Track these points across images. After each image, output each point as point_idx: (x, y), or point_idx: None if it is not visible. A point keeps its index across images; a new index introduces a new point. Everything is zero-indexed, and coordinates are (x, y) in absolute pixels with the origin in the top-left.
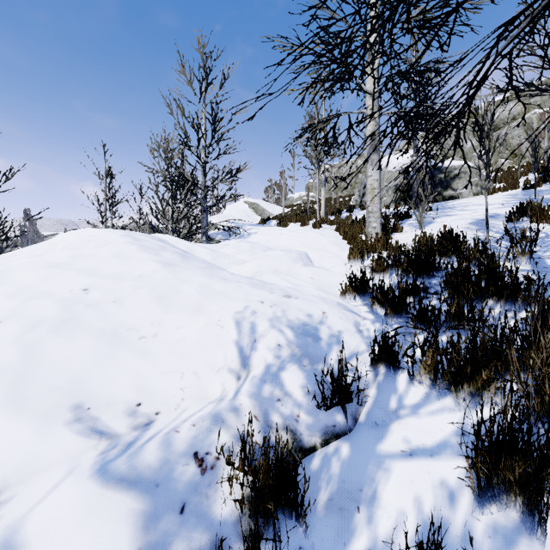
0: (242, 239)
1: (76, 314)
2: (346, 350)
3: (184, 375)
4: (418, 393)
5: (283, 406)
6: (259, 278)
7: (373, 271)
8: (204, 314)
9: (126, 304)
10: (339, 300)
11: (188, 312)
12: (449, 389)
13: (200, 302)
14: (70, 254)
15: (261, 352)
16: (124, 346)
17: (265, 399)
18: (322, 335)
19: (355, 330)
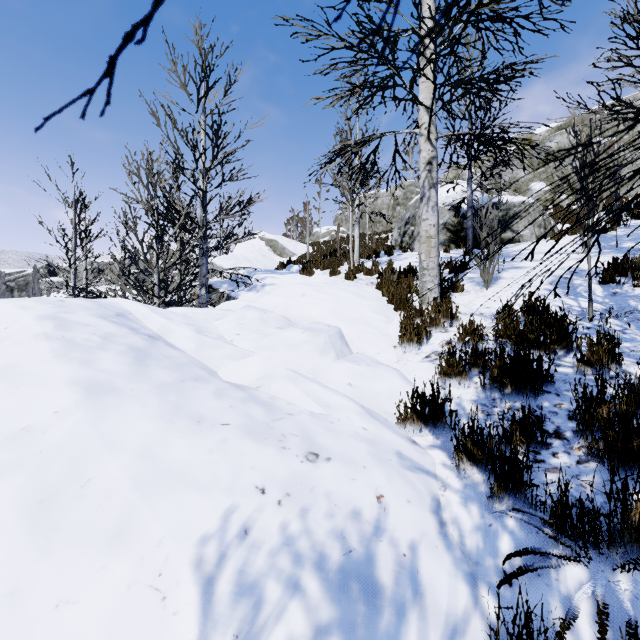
0: (254, 292)
1: None
2: (435, 622)
3: None
4: None
5: None
6: (266, 390)
7: (443, 374)
8: (131, 552)
9: None
10: (399, 442)
11: (96, 544)
12: None
13: (129, 510)
14: None
15: None
16: None
17: None
18: (382, 576)
19: (436, 528)
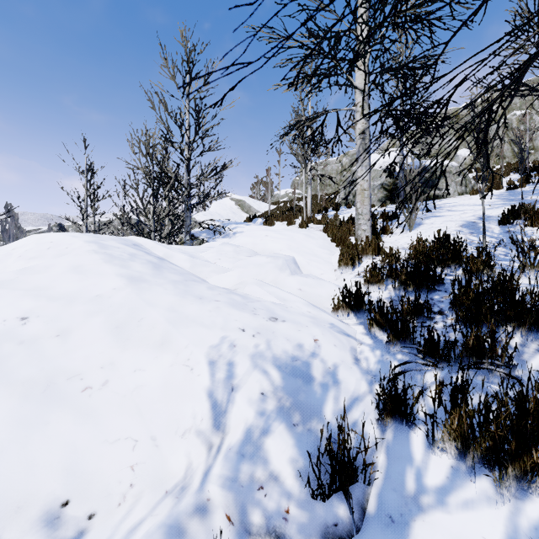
0: (227, 238)
1: (1, 357)
2: (345, 394)
3: (137, 443)
4: (442, 466)
5: (266, 496)
6: (241, 291)
7: (367, 282)
8: (171, 351)
9: (73, 339)
10: (332, 319)
11: (151, 347)
12: (489, 475)
13: (167, 332)
14: (23, 265)
15: (240, 407)
16: (58, 405)
17: (243, 487)
18: (315, 373)
19: (352, 360)
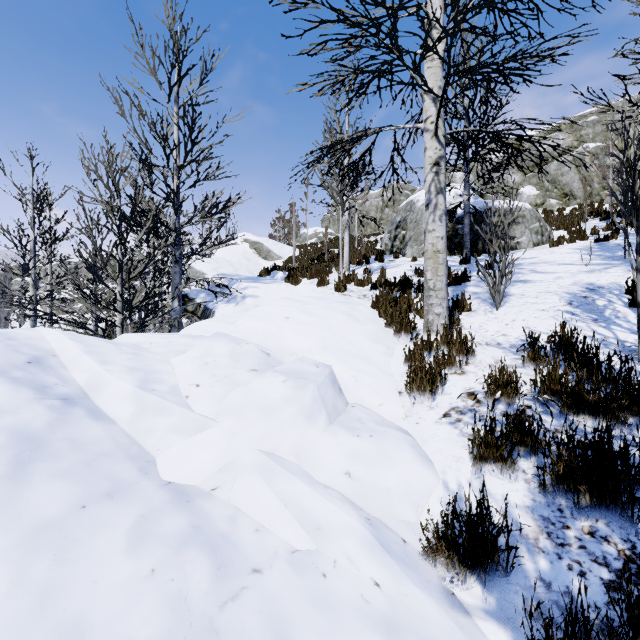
0: (233, 304)
1: None
2: None
3: None
4: None
5: None
6: (225, 497)
7: (479, 458)
8: None
9: None
10: (435, 618)
11: None
12: None
13: None
14: None
15: None
16: None
17: None
18: None
19: None
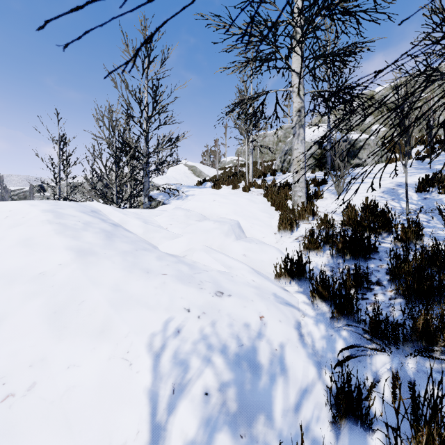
0: (180, 200)
1: None
2: (293, 384)
3: None
4: None
5: None
6: (190, 258)
7: (306, 248)
8: (110, 340)
9: (3, 329)
10: (275, 288)
11: (89, 336)
12: None
13: (108, 318)
14: None
15: (181, 415)
16: None
17: None
18: (262, 359)
19: (297, 337)
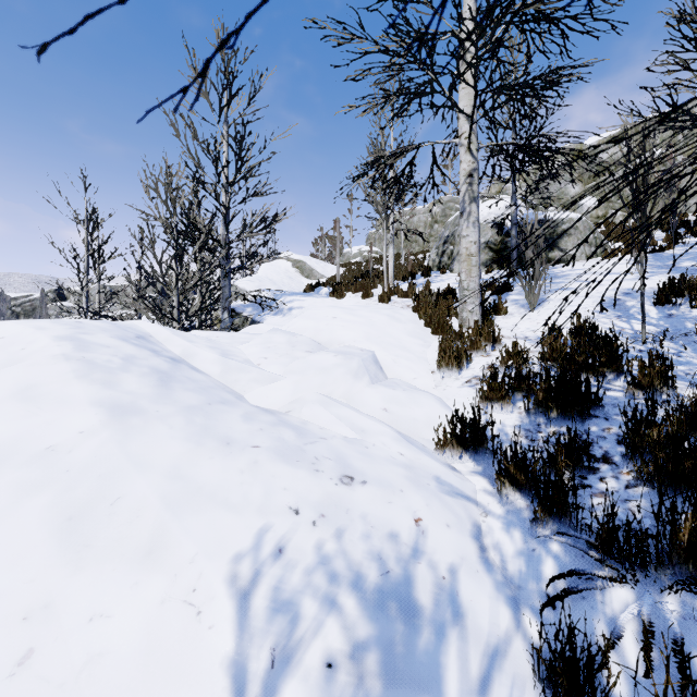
0: (280, 316)
1: None
2: (475, 642)
3: None
4: None
5: None
6: (297, 415)
7: (485, 399)
8: (164, 568)
9: None
10: (438, 468)
11: (128, 561)
12: None
13: (160, 528)
14: None
15: None
16: None
17: None
18: (421, 597)
19: (477, 553)
